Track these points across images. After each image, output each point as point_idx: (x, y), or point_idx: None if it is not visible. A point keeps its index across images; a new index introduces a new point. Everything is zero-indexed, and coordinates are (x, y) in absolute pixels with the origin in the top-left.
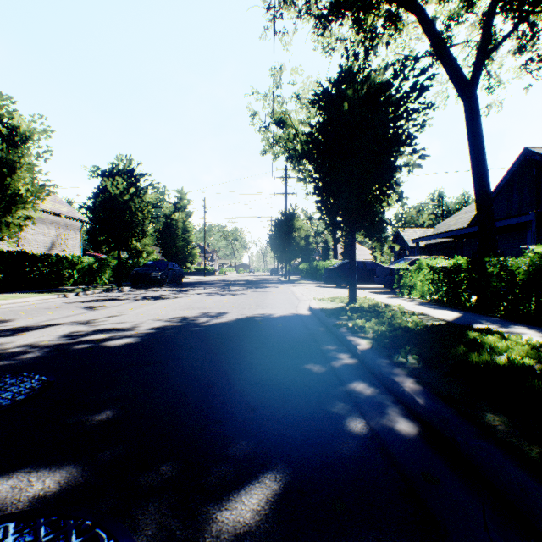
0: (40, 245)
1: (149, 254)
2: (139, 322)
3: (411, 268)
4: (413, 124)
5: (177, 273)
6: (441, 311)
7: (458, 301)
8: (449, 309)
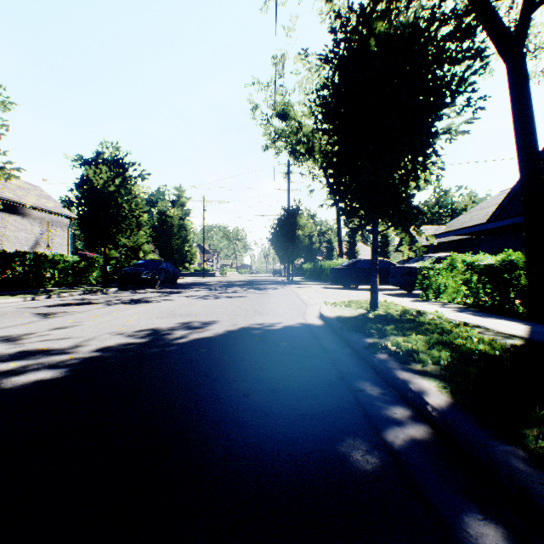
0: (21, 242)
1: (146, 254)
2: (90, 337)
3: (438, 267)
4: (468, 65)
5: (171, 274)
6: (496, 320)
7: (511, 307)
8: (503, 318)
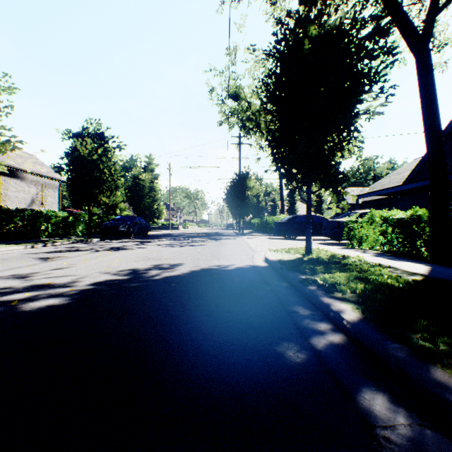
0: (20, 201)
1: (122, 211)
2: (83, 275)
3: (361, 220)
4: (381, 61)
5: (143, 227)
6: (405, 263)
7: (417, 253)
8: (411, 261)
